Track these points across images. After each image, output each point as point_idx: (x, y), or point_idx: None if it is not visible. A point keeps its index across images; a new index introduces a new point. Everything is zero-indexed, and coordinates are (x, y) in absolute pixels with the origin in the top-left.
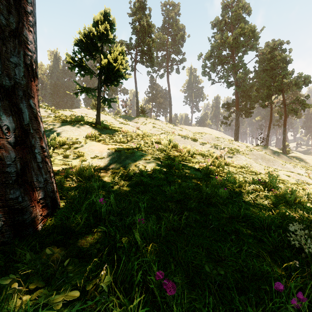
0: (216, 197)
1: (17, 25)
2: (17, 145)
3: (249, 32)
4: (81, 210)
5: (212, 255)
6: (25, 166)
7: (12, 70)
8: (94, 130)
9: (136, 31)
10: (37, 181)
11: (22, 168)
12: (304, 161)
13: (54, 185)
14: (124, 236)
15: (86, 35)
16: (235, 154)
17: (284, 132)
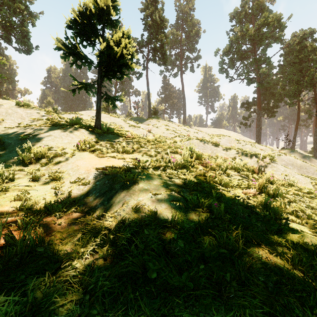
0: None
1: None
2: None
3: (274, 22)
4: None
5: None
6: None
7: None
8: (91, 136)
9: (148, 27)
10: None
11: None
12: None
13: None
14: None
15: (82, 15)
16: (270, 162)
17: (316, 133)
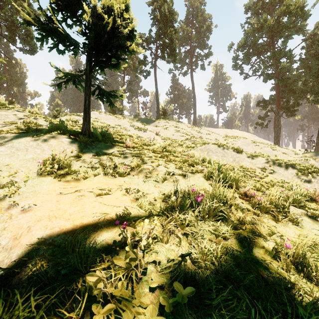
0: None
1: None
2: None
3: (297, 10)
4: None
5: None
6: None
7: None
8: (73, 146)
9: (156, 21)
10: None
11: None
12: None
13: None
14: None
15: None
16: (315, 176)
17: None
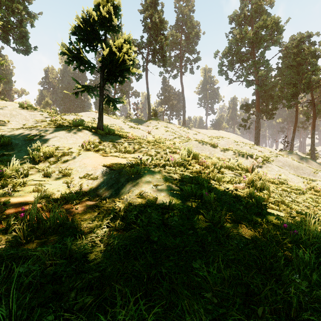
0: None
1: None
2: None
3: (273, 25)
4: None
5: None
6: None
7: None
8: (94, 137)
9: (148, 28)
10: None
11: None
12: None
13: None
14: None
15: (85, 21)
16: (265, 163)
17: (313, 135)
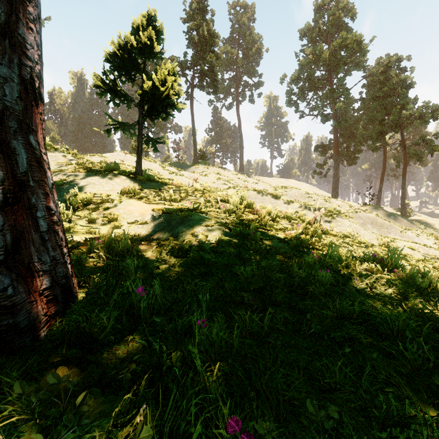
0: (314, 284)
1: (8, 18)
2: (6, 205)
3: (354, 44)
4: (109, 305)
5: (314, 380)
6: (19, 238)
7: (0, 88)
8: (133, 183)
9: (193, 43)
10: (40, 262)
11: (14, 241)
12: (433, 226)
13: (69, 267)
14: (174, 348)
15: (122, 47)
16: (335, 217)
17: (403, 185)
